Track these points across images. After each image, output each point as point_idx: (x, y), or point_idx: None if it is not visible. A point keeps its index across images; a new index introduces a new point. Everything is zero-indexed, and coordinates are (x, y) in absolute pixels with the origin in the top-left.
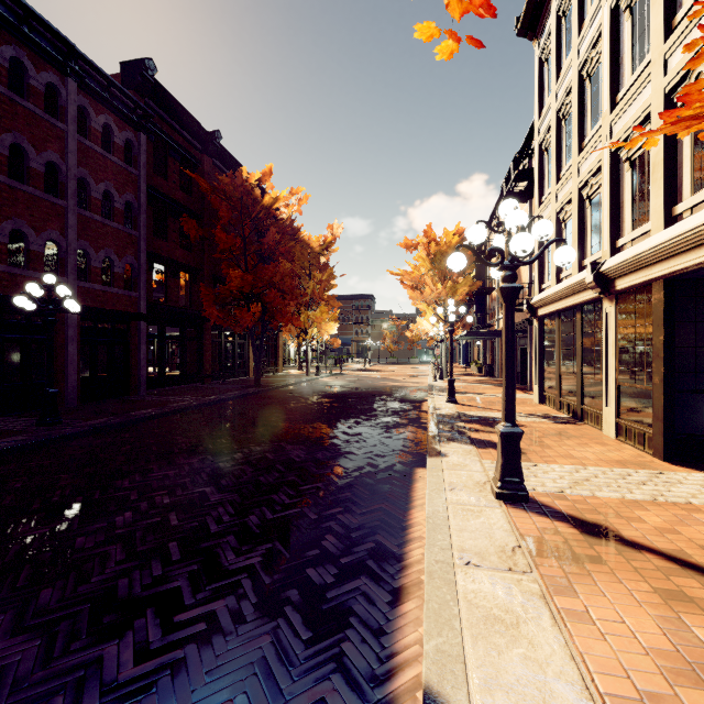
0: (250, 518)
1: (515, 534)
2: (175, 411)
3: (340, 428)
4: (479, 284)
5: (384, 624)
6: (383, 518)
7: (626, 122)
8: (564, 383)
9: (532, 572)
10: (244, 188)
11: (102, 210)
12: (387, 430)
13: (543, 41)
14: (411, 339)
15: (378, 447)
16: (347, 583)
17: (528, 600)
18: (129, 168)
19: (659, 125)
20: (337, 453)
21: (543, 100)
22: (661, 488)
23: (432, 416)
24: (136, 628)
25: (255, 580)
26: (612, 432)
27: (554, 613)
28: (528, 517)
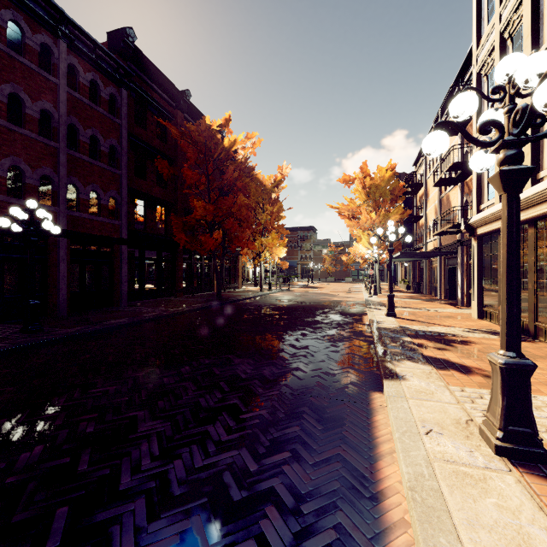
0: (174, 465)
1: None
2: (144, 321)
3: (287, 340)
4: (409, 212)
5: None
6: (343, 475)
7: None
8: None
9: None
10: (208, 134)
11: (90, 152)
12: (334, 344)
13: None
14: (346, 262)
15: (327, 362)
16: None
17: None
18: (112, 118)
19: None
20: (284, 369)
21: (482, 29)
22: None
23: (376, 330)
24: None
25: None
26: None
27: None
28: None
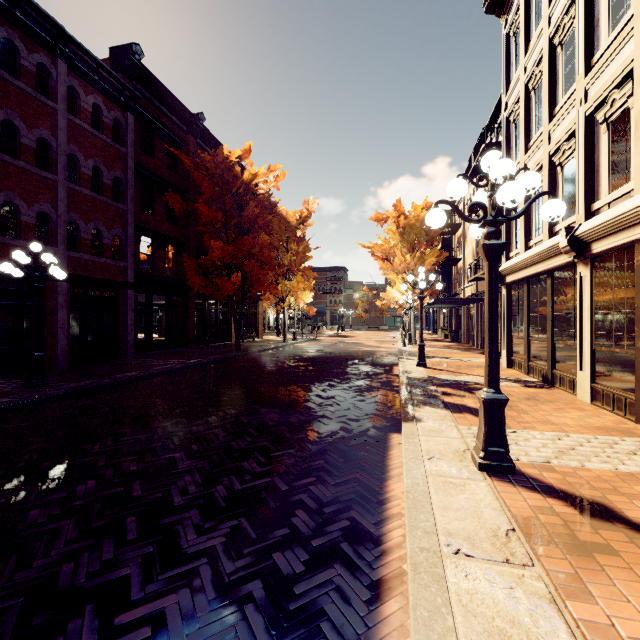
0: (217, 489)
1: (506, 513)
2: (157, 374)
3: (314, 391)
4: (445, 255)
5: (362, 633)
6: (358, 490)
7: (604, 83)
8: (534, 348)
9: (534, 565)
10: (225, 165)
11: (92, 185)
12: (360, 393)
13: (512, 16)
14: (381, 307)
15: (352, 410)
16: (318, 573)
17: (536, 605)
18: (117, 146)
19: None
20: (310, 417)
21: (511, 74)
22: None
23: (404, 379)
24: (69, 633)
25: (215, 567)
26: (587, 397)
27: (572, 626)
28: (517, 492)
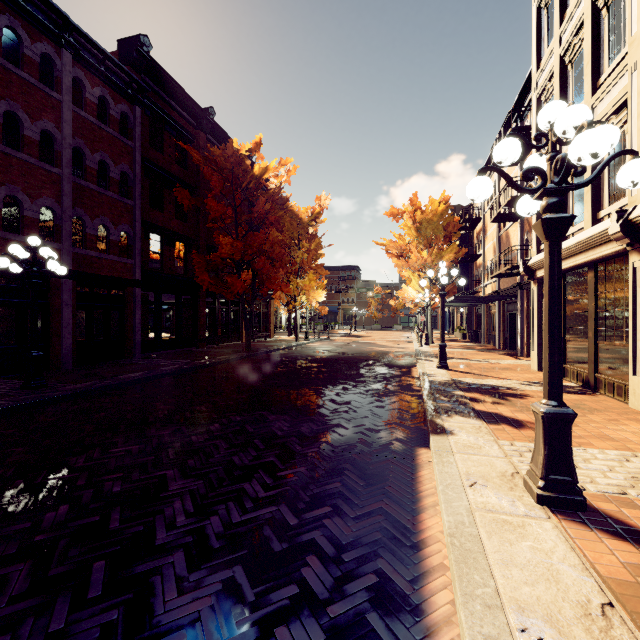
0: (210, 521)
1: (591, 574)
2: (163, 375)
3: (327, 395)
4: (464, 251)
5: None
6: (385, 527)
7: None
8: (570, 349)
9: None
10: (235, 159)
11: (98, 180)
12: (378, 398)
13: None
14: (395, 307)
15: (370, 418)
16: None
17: None
18: (124, 140)
19: None
20: (324, 426)
21: (542, 50)
22: None
23: (426, 383)
24: None
25: None
26: None
27: None
28: (595, 538)
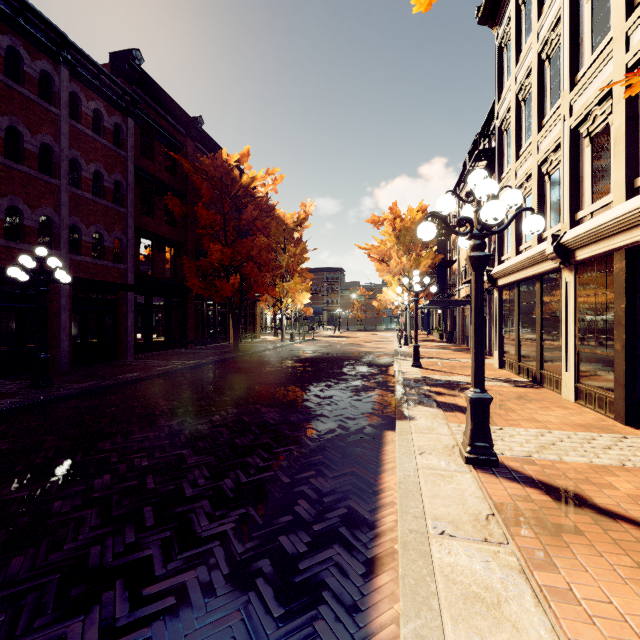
0: (224, 482)
1: (487, 500)
2: (159, 375)
3: (312, 391)
4: (440, 257)
5: (358, 599)
6: (355, 482)
7: (586, 99)
8: (524, 349)
9: (509, 543)
10: (224, 169)
11: (93, 189)
12: (357, 393)
13: (503, 28)
14: (378, 308)
15: (349, 409)
16: (319, 552)
17: (507, 575)
18: (117, 150)
19: (621, 100)
20: (309, 416)
21: (503, 84)
22: (627, 453)
23: (399, 380)
24: (104, 602)
25: (227, 548)
26: (572, 396)
27: (536, 591)
28: (499, 483)
